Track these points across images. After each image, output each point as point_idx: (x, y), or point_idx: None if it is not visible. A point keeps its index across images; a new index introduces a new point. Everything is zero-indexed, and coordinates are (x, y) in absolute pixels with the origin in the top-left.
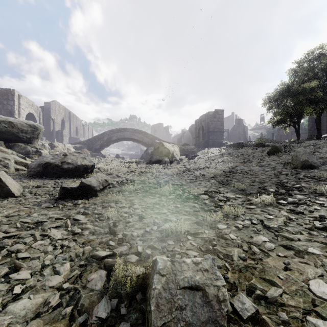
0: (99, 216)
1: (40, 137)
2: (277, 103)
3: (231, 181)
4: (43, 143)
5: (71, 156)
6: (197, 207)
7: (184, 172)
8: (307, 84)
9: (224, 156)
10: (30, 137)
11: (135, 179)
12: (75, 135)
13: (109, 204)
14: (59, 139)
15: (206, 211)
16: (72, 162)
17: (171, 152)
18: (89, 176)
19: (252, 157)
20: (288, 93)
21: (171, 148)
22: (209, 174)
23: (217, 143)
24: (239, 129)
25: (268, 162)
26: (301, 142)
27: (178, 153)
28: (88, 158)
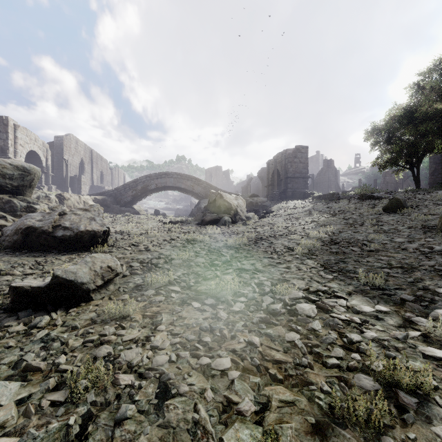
0: (62, 380)
1: (35, 185)
2: (386, 136)
3: (345, 264)
4: (48, 194)
5: (71, 216)
6: (303, 349)
7: (256, 243)
8: (441, 104)
9: (312, 213)
10: (18, 185)
11: (174, 255)
12: (99, 183)
13: (104, 328)
14: (75, 188)
15: (327, 366)
16: (71, 226)
17: (233, 207)
18: (98, 249)
19: (358, 215)
20: (408, 120)
21: (233, 202)
22: (298, 247)
23: (300, 194)
24: (329, 173)
25: (392, 225)
26: (430, 192)
27: (244, 209)
28: (98, 219)
